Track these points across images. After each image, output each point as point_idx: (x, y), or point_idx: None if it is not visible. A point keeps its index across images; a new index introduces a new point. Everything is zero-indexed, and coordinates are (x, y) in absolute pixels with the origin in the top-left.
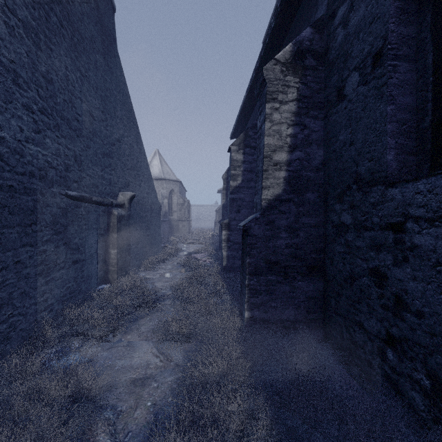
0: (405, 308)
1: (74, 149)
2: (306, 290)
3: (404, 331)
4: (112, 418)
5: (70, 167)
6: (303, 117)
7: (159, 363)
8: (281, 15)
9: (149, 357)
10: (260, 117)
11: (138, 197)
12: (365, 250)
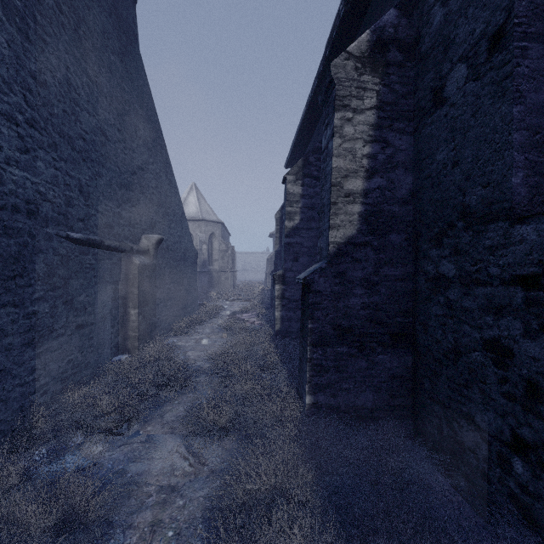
0: (543, 400)
1: (79, 177)
2: (390, 366)
3: (542, 433)
4: None
5: (73, 201)
6: (385, 130)
7: (188, 468)
8: None
9: (175, 459)
10: (326, 132)
11: (167, 241)
12: (477, 313)
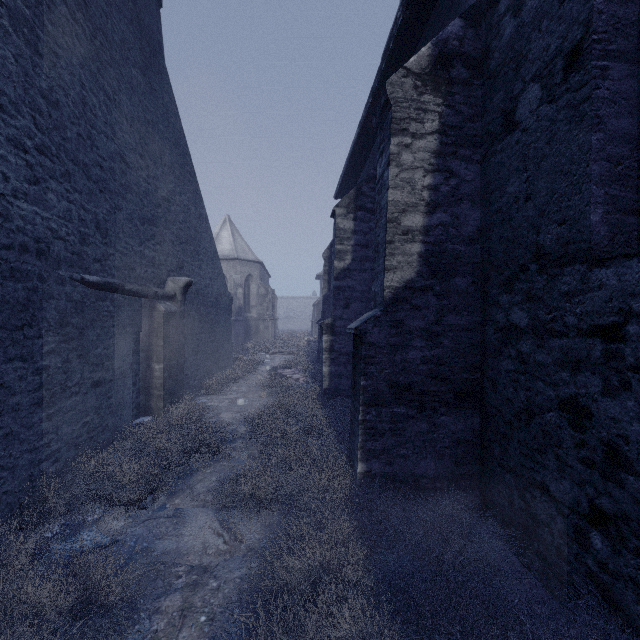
0: (624, 466)
1: (96, 211)
2: (454, 429)
3: (622, 504)
4: None
5: (89, 238)
6: (449, 158)
7: (223, 546)
8: (413, 5)
9: (207, 535)
10: (381, 160)
11: (197, 284)
12: (552, 368)
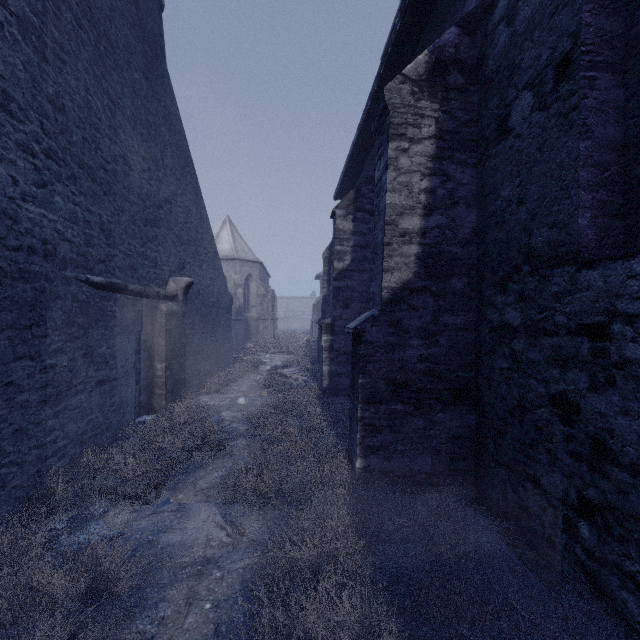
0: (609, 458)
1: (100, 213)
2: (450, 426)
3: (608, 494)
4: (150, 630)
5: (94, 240)
6: (445, 162)
7: (226, 539)
8: (410, 11)
9: (210, 529)
10: (380, 164)
11: (198, 285)
12: (543, 366)
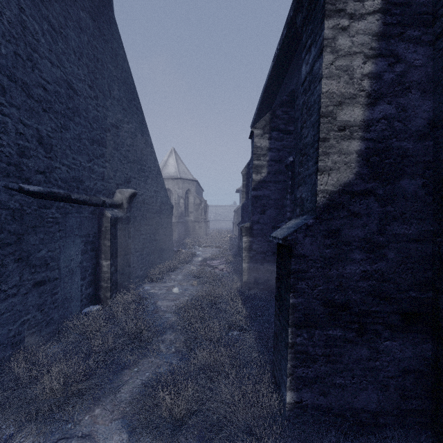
0: None
1: (38, 127)
2: (400, 356)
3: None
4: None
5: (30, 151)
6: (393, 40)
7: None
8: None
9: None
10: (309, 55)
11: (143, 195)
12: None
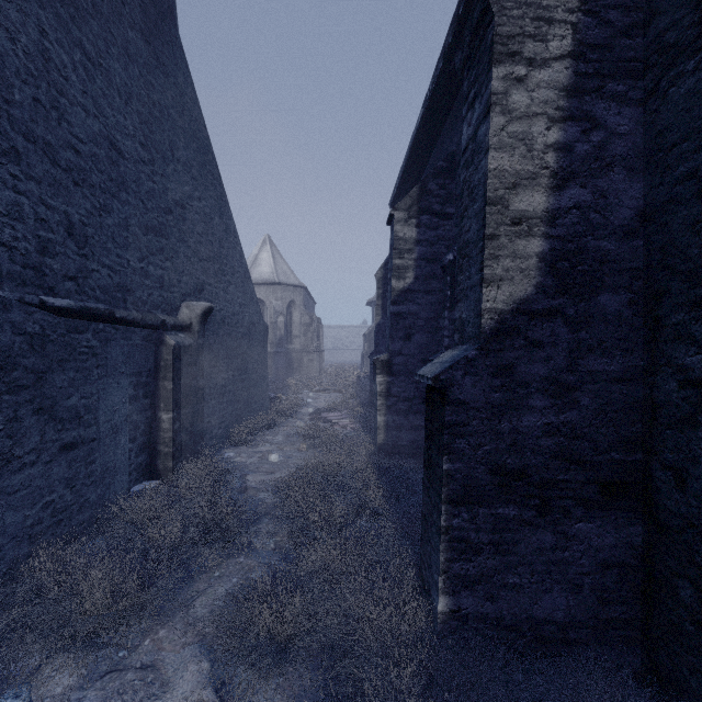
0: None
1: (67, 210)
2: (599, 544)
3: None
4: None
5: (55, 246)
6: (589, 98)
7: None
8: None
9: None
10: (472, 113)
11: (223, 311)
12: None
